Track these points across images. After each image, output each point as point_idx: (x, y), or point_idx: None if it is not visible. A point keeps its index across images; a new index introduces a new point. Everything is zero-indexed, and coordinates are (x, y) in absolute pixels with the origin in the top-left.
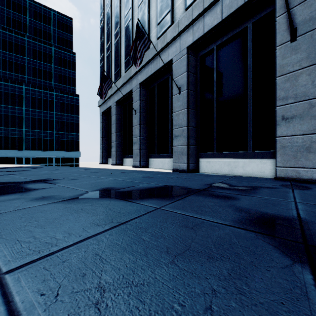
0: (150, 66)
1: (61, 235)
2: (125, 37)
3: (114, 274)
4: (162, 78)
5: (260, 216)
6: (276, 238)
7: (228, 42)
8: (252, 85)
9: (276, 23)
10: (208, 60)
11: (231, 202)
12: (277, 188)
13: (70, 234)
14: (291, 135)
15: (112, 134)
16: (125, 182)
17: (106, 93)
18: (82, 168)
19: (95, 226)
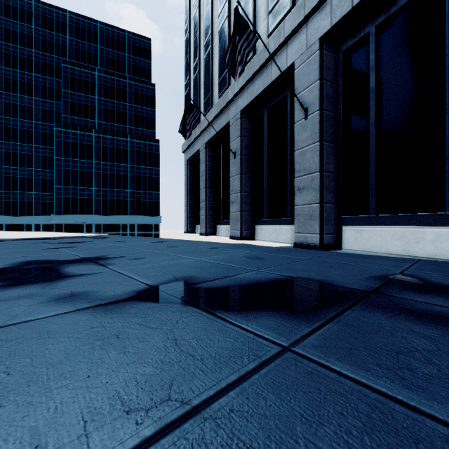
0: (257, 82)
1: None
2: (218, 46)
3: None
4: (275, 98)
5: None
6: None
7: (401, 14)
8: None
9: None
10: (358, 55)
11: None
12: None
13: None
14: None
15: (201, 190)
16: (216, 267)
17: (192, 129)
18: (158, 239)
19: (118, 418)
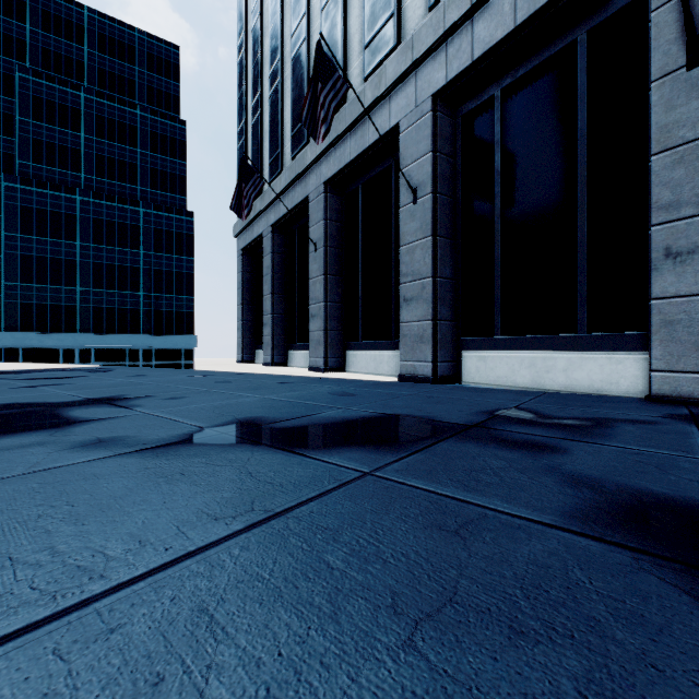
0: (349, 142)
1: (120, 545)
2: (292, 81)
3: (242, 681)
4: (374, 168)
5: (633, 501)
6: (694, 571)
7: (531, 79)
8: (587, 178)
9: (649, 26)
10: (481, 123)
11: (549, 459)
12: (660, 424)
13: (144, 544)
14: (688, 293)
15: (265, 297)
16: (290, 406)
17: (251, 204)
18: (198, 372)
19: (208, 522)
